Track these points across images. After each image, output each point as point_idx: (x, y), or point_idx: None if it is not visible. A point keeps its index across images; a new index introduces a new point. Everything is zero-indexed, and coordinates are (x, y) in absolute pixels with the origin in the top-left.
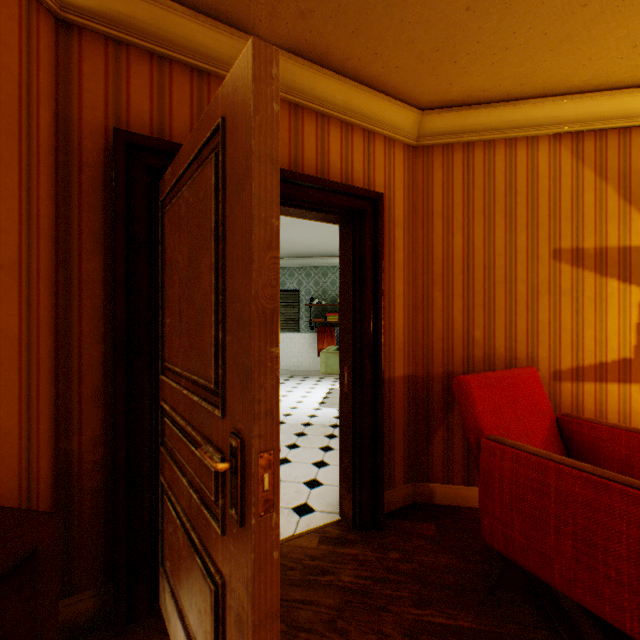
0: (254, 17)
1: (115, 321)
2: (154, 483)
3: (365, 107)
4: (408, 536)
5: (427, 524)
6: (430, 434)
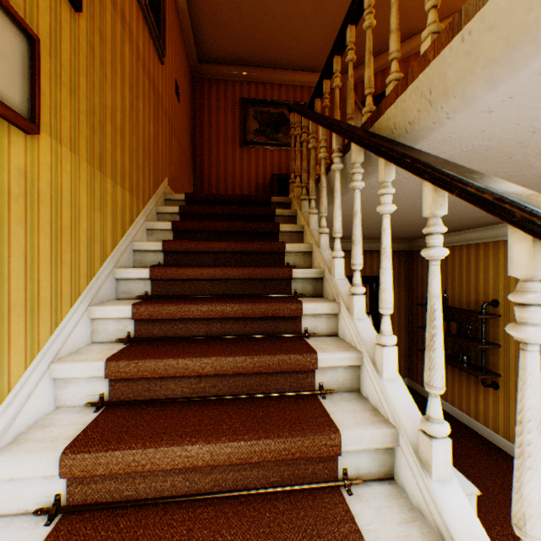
0: (381, 50)
1: None
2: None
3: None
4: None
5: None
6: None
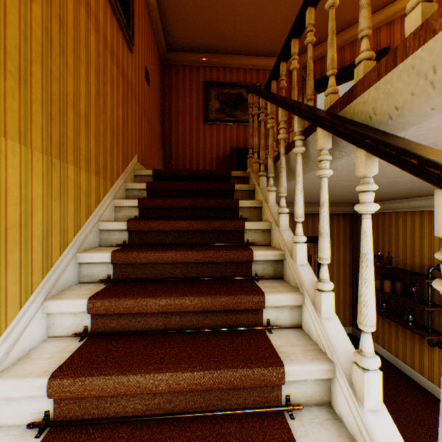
0: None
1: None
2: None
3: (383, 17)
4: None
5: None
6: None
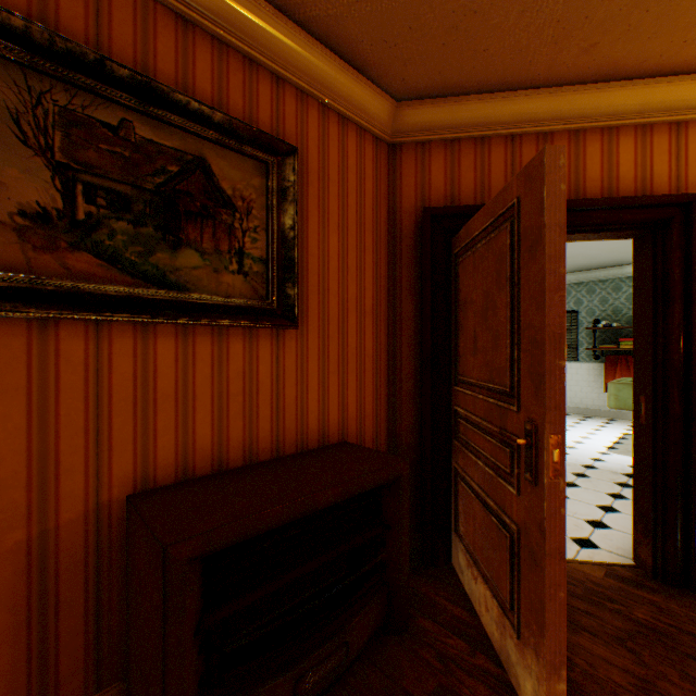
0: (532, 75)
1: (423, 345)
2: (447, 469)
3: (670, 98)
4: None
5: None
6: None
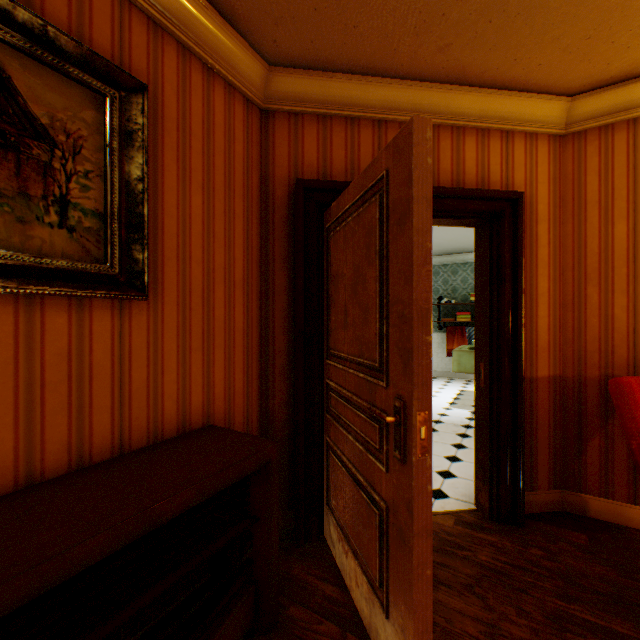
0: (396, 64)
1: (297, 319)
2: (320, 442)
3: (502, 110)
4: (552, 539)
5: (577, 533)
6: (582, 441)
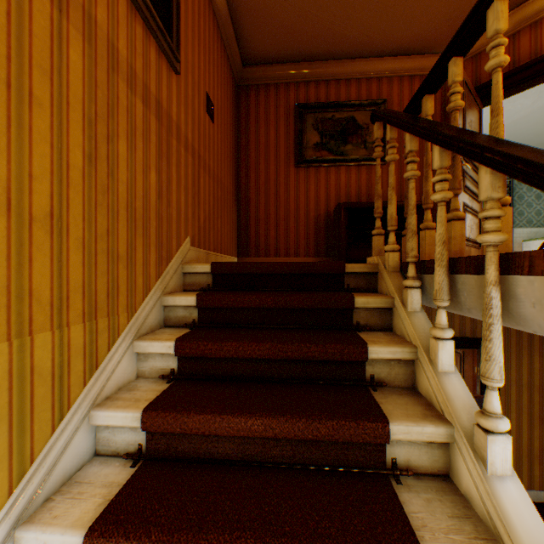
0: (511, 4)
1: None
2: None
3: None
4: None
5: None
6: None
